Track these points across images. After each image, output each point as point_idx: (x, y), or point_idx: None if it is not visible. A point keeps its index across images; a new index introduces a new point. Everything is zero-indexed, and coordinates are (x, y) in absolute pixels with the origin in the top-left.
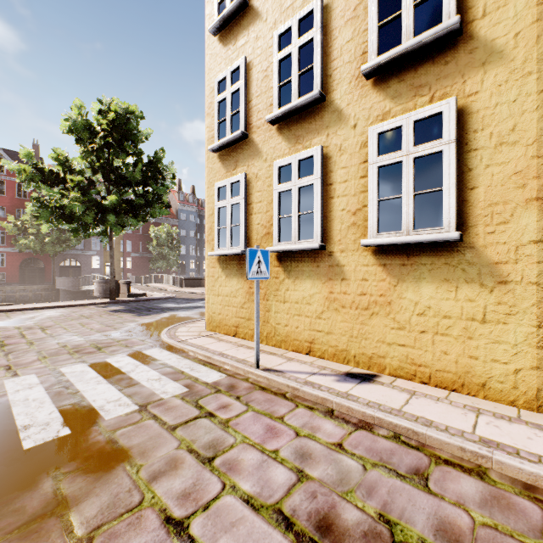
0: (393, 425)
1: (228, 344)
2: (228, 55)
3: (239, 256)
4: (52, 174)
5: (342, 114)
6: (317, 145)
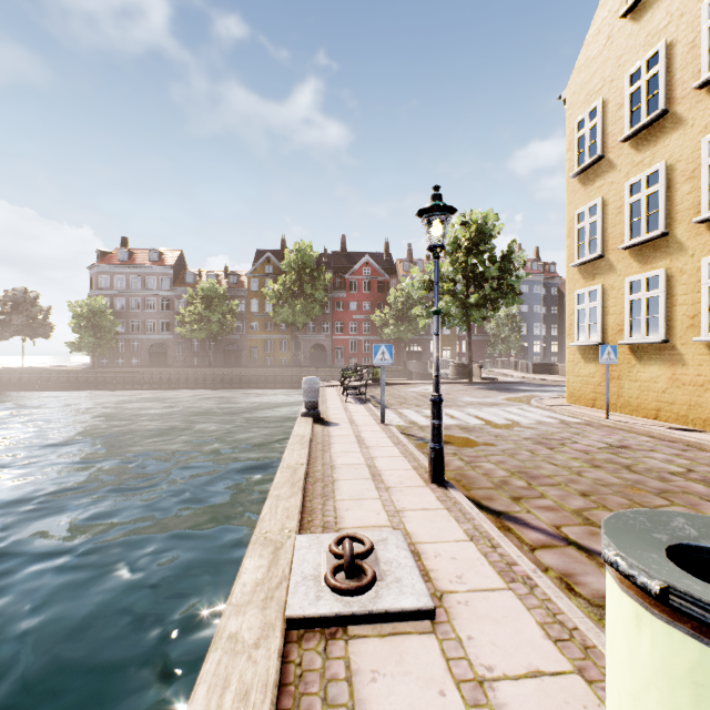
0: (687, 441)
1: (586, 410)
2: (586, 193)
3: (596, 347)
4: (429, 282)
5: (682, 246)
6: (662, 267)
